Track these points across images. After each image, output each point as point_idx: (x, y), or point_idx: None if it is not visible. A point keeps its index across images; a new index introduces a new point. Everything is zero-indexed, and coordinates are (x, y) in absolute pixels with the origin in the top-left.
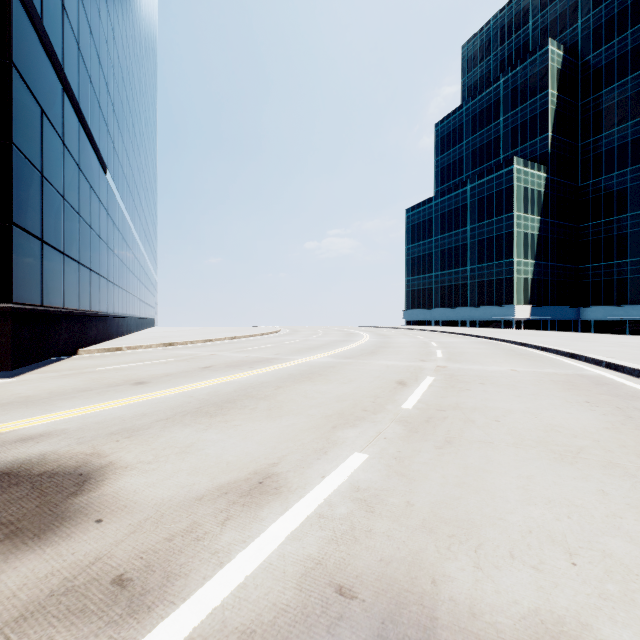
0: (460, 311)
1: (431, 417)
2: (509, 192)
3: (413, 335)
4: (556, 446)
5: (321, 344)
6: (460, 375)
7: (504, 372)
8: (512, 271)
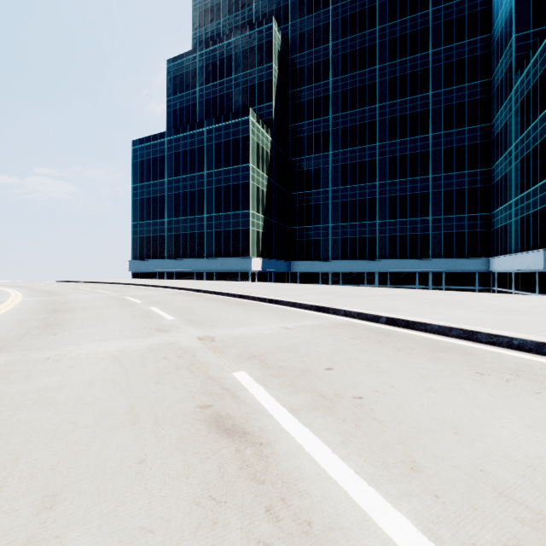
0: (196, 262)
1: None
2: (245, 142)
3: (141, 303)
4: None
5: None
6: None
7: None
8: (248, 223)
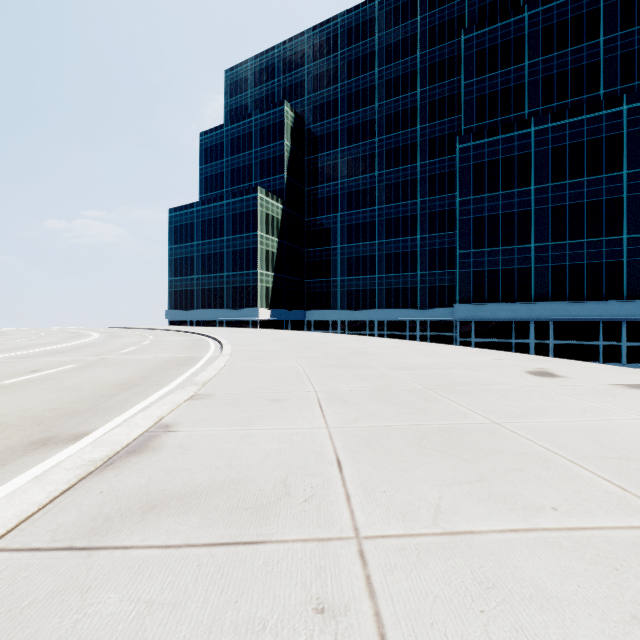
0: (218, 312)
1: (13, 385)
2: (255, 214)
3: (148, 335)
4: (69, 387)
5: (12, 347)
6: (103, 362)
7: (145, 358)
8: (257, 280)
